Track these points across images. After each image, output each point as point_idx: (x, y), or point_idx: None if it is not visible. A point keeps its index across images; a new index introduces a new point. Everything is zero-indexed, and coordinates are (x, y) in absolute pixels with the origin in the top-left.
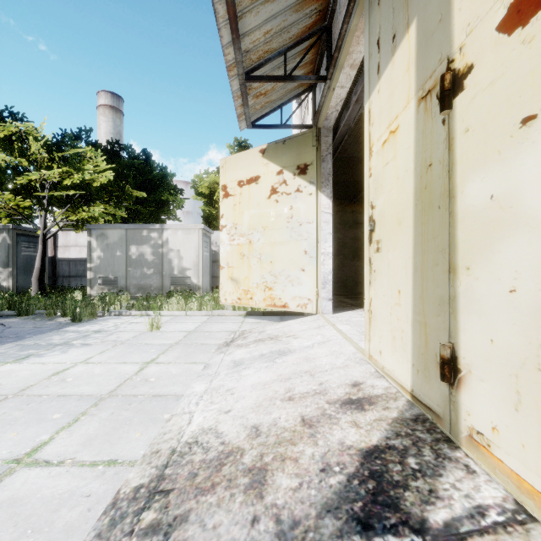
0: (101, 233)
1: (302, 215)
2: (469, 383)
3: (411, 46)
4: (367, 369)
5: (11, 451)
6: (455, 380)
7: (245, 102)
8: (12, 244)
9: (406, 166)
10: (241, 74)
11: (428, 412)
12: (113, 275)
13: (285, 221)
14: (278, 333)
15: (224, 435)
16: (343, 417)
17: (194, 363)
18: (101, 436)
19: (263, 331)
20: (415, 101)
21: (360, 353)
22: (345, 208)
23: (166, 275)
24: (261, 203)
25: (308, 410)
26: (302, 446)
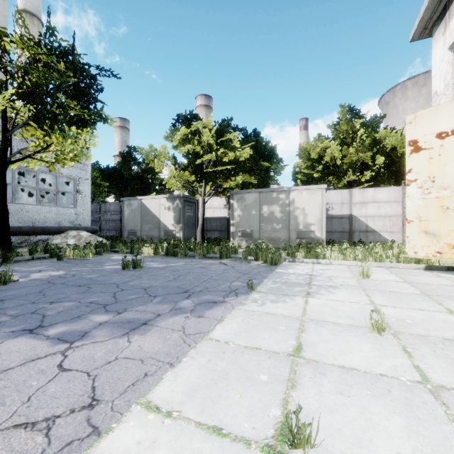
0: (240, 197)
1: None
2: None
3: None
4: None
5: None
6: None
7: None
8: (182, 208)
9: None
10: None
11: None
12: (249, 229)
13: None
14: None
15: None
16: None
17: None
18: None
19: None
20: None
21: None
22: None
23: (292, 229)
24: None
25: None
26: None
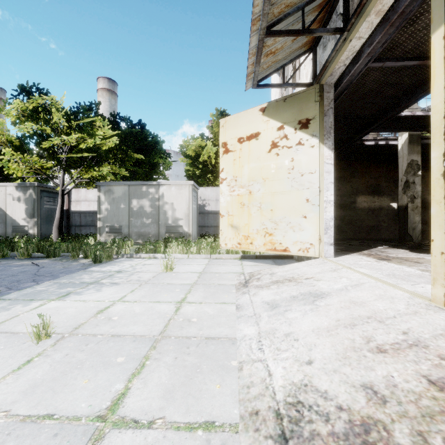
0: (108, 189)
1: (303, 166)
2: None
3: None
4: None
5: (90, 405)
6: None
7: (258, 60)
8: (37, 199)
9: None
10: (263, 28)
11: None
12: (118, 224)
13: (286, 173)
14: (292, 275)
15: (332, 396)
16: None
17: (224, 303)
18: (178, 387)
19: (273, 273)
20: None
21: (420, 298)
22: None
23: (161, 224)
24: (261, 157)
25: (425, 368)
26: None
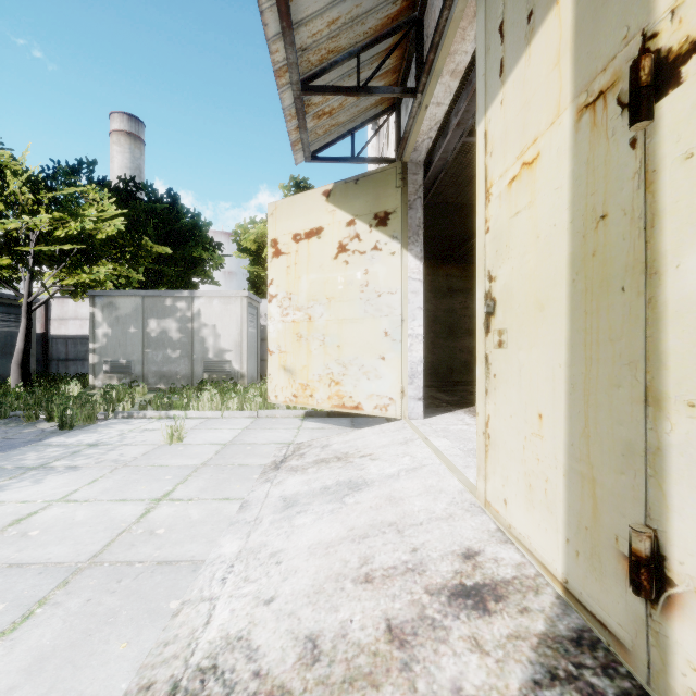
0: (109, 302)
1: (381, 282)
2: (695, 612)
3: (563, 25)
4: (483, 525)
5: None
6: (659, 596)
7: (302, 124)
8: None
9: (553, 217)
10: (295, 83)
11: (600, 630)
12: (125, 358)
13: (358, 291)
14: (348, 450)
15: (260, 655)
16: (455, 625)
17: (227, 499)
18: (60, 651)
19: (327, 446)
20: (572, 113)
21: (470, 493)
22: (436, 270)
23: (197, 358)
24: (325, 265)
25: (397, 606)
26: (389, 693)
